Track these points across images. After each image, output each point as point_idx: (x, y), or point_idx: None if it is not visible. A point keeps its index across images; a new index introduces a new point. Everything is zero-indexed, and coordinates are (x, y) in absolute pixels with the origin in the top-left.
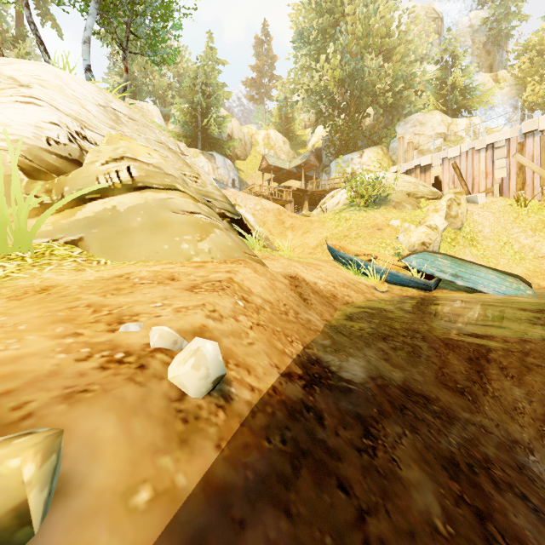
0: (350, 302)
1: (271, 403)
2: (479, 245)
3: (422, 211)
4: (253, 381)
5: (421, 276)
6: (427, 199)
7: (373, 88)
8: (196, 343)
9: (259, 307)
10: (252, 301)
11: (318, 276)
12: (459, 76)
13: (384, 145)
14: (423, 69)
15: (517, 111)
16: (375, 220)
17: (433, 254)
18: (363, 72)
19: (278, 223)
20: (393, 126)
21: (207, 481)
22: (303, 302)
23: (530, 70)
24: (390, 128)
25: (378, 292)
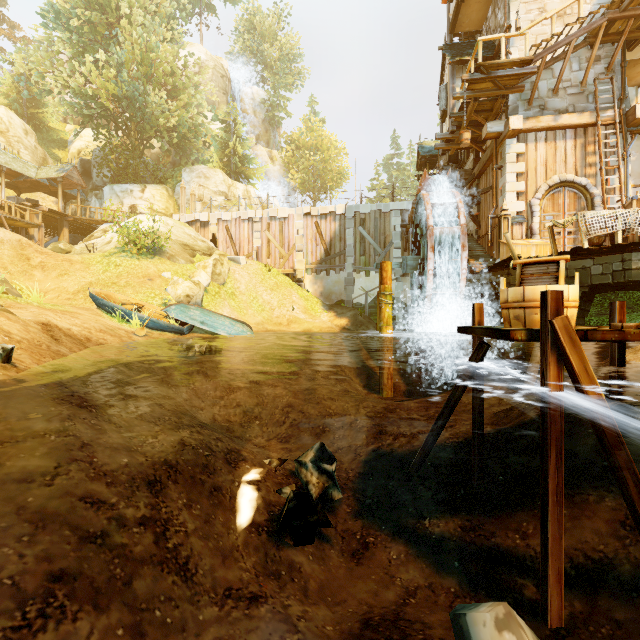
0: (104, 344)
1: (36, 371)
2: (237, 299)
3: (195, 266)
4: (25, 365)
5: (181, 323)
6: (203, 254)
7: (157, 121)
8: (2, 346)
9: (20, 341)
10: (14, 338)
11: (74, 323)
12: (239, 145)
13: (170, 186)
14: (207, 127)
15: (285, 188)
16: (147, 269)
17: (189, 305)
18: (145, 100)
19: (19, 259)
20: (180, 169)
21: (17, 376)
22: (55, 341)
23: (293, 159)
24: (176, 170)
25: (137, 336)
